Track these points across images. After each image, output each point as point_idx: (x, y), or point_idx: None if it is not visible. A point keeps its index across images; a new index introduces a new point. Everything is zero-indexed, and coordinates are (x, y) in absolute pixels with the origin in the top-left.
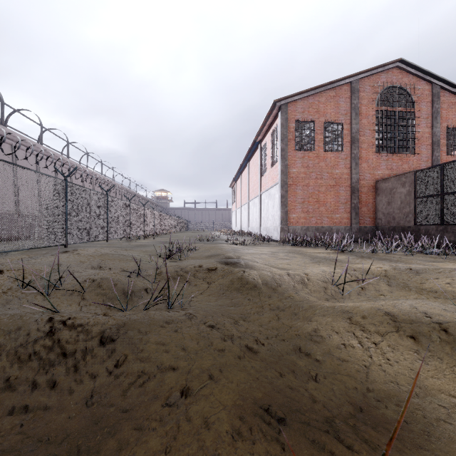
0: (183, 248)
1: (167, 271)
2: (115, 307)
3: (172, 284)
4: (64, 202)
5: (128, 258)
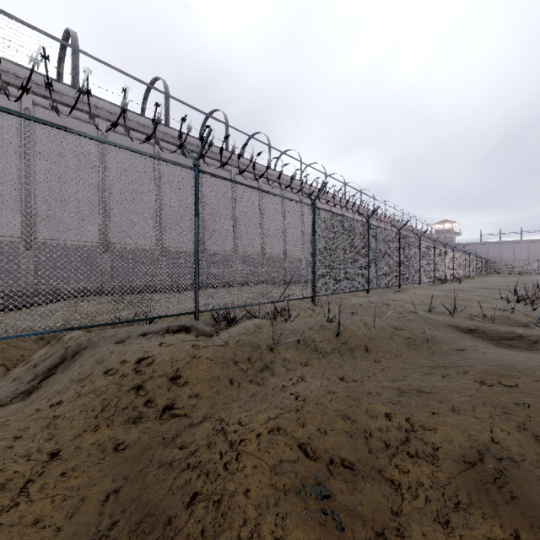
0: (534, 295)
1: None
2: (539, 325)
3: None
4: (398, 251)
5: (474, 300)
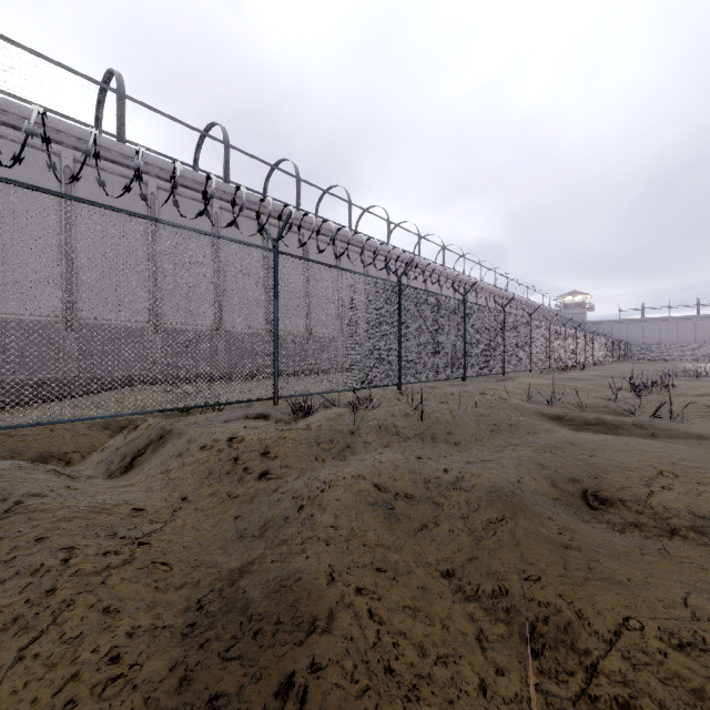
0: (651, 383)
1: (669, 392)
2: (628, 411)
3: (660, 411)
4: (502, 332)
5: (584, 389)
